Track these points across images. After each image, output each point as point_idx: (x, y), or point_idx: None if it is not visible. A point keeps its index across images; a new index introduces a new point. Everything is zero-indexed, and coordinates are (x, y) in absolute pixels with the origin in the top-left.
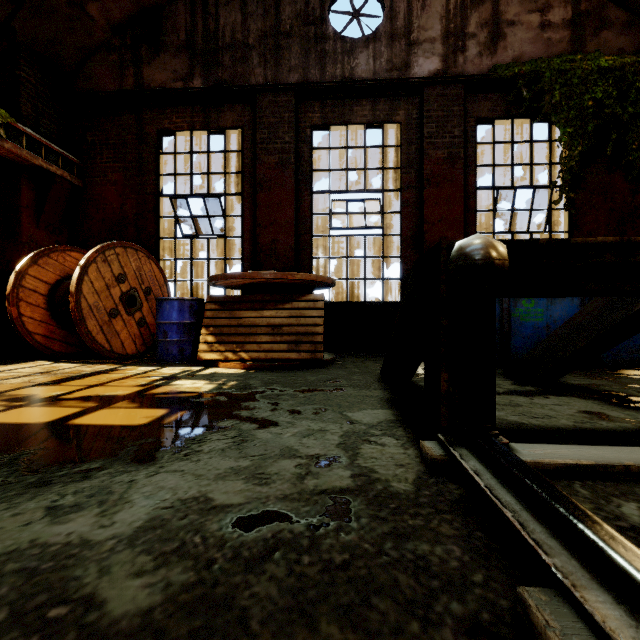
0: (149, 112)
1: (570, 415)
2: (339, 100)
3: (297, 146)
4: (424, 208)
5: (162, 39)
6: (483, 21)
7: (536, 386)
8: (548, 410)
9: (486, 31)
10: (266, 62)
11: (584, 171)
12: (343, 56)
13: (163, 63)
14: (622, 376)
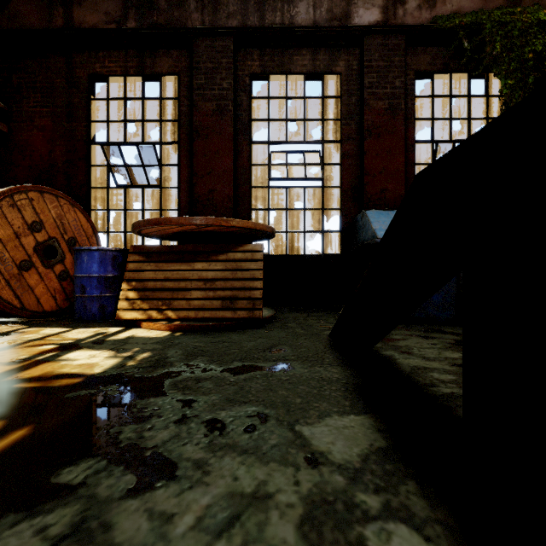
0: (80, 55)
1: None
2: (279, 49)
3: (235, 94)
4: (365, 159)
5: None
6: None
7: None
8: None
9: None
10: (203, 7)
11: None
12: (283, 4)
13: (95, 4)
14: None
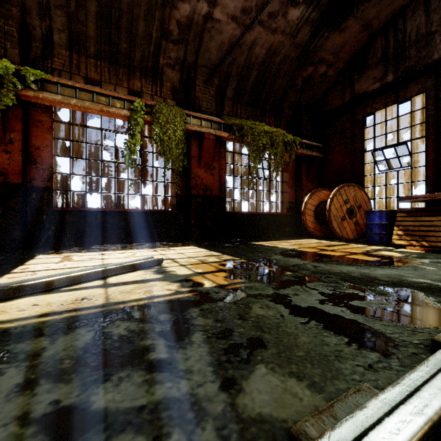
0: (358, 108)
1: None
2: None
3: None
4: None
5: (366, 64)
6: None
7: None
8: None
9: None
10: None
11: None
12: None
13: (366, 77)
14: None
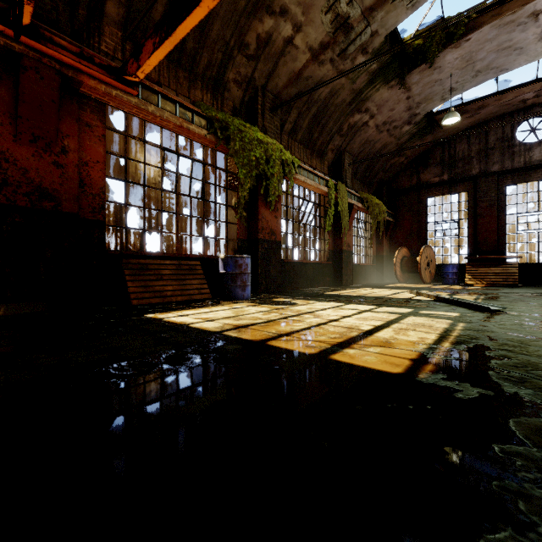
0: (423, 191)
1: None
2: (522, 172)
3: (497, 196)
4: None
5: (429, 162)
6: None
7: None
8: None
9: None
10: (480, 162)
11: None
12: (524, 152)
13: (429, 171)
14: None
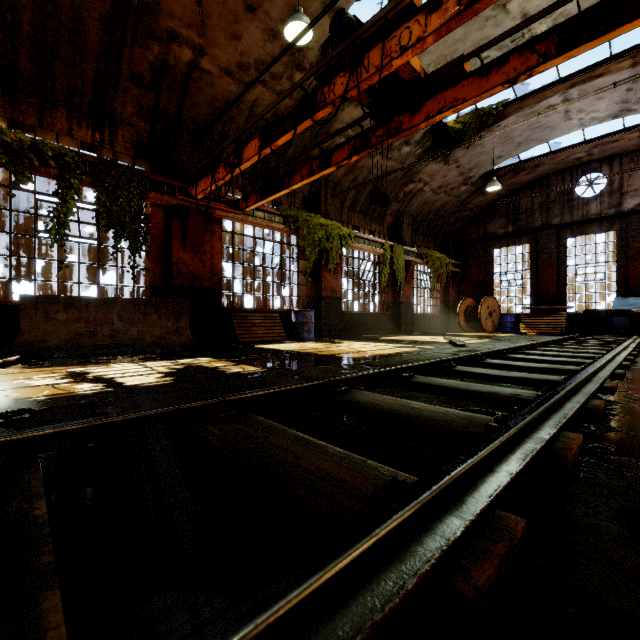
0: (489, 242)
1: None
2: (580, 225)
3: (558, 248)
4: (628, 270)
5: (494, 214)
6: None
7: None
8: None
9: None
10: (542, 215)
11: None
12: (582, 206)
13: (495, 223)
14: None
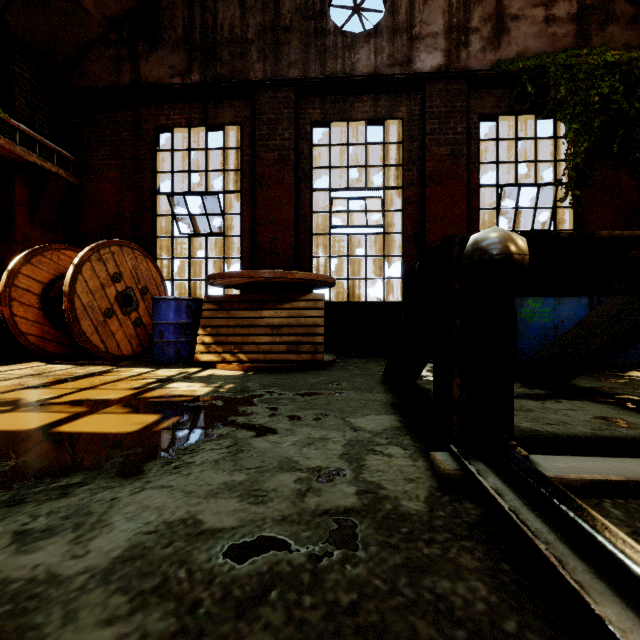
0: (146, 108)
1: (586, 421)
2: (340, 96)
3: (297, 143)
4: (426, 206)
5: (159, 34)
6: (486, 15)
7: (546, 389)
8: (562, 416)
9: (489, 26)
10: (265, 57)
11: (589, 168)
12: (344, 51)
13: (160, 58)
14: (633, 378)
